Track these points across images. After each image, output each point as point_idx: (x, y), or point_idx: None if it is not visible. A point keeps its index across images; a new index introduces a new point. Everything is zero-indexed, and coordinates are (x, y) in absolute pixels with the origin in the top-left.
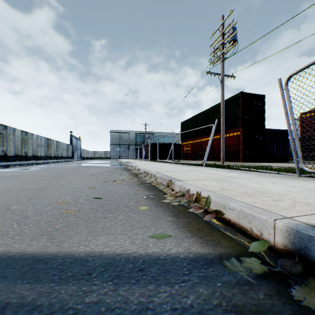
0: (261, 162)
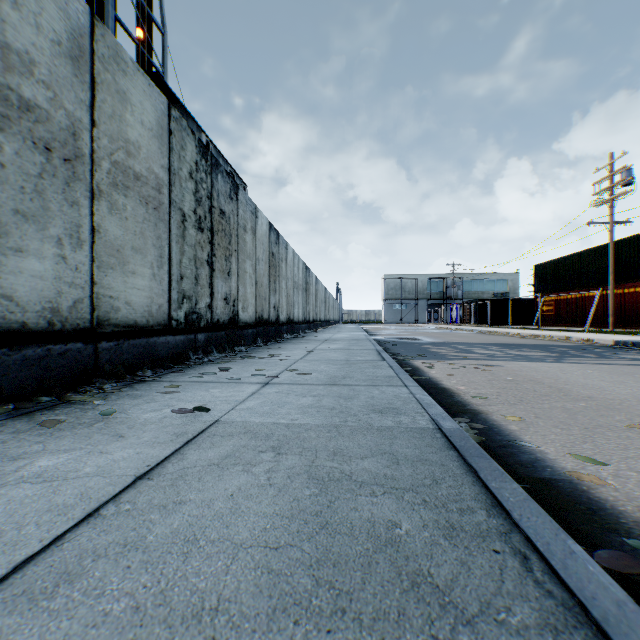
0: None
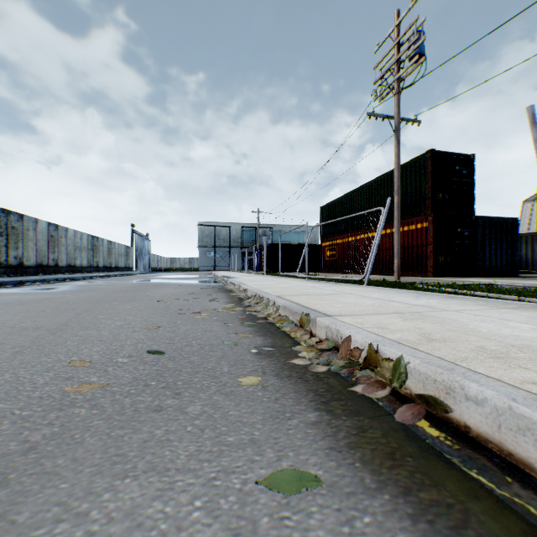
0: (467, 276)
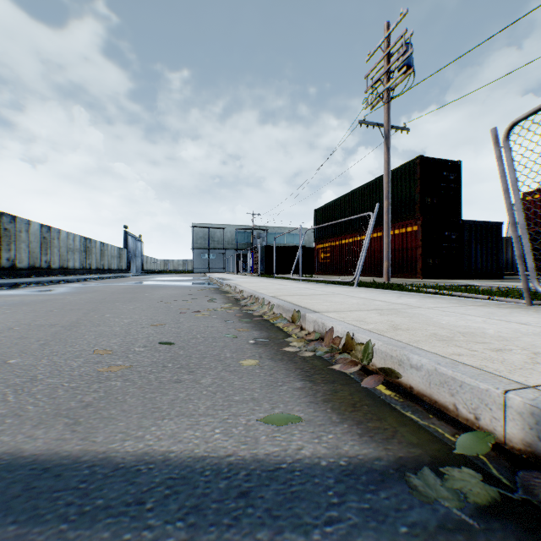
0: (454, 278)
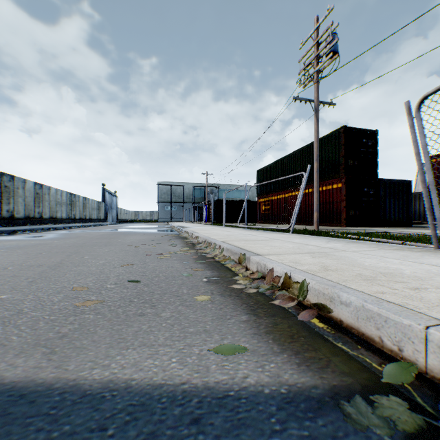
0: (372, 226)
